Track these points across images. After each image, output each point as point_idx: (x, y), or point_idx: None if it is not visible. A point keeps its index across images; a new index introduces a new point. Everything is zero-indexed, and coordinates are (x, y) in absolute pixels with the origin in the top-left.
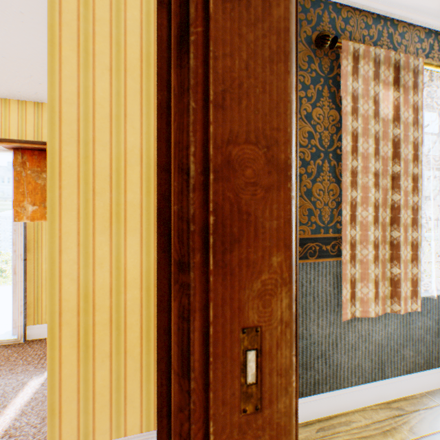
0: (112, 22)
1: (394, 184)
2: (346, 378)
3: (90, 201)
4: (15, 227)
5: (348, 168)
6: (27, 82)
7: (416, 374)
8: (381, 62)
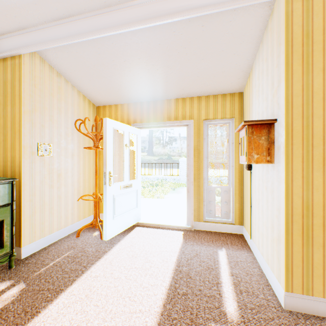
0: (323, 40)
1: None
2: None
3: (309, 151)
4: (188, 166)
5: None
6: (200, 86)
7: None
8: None
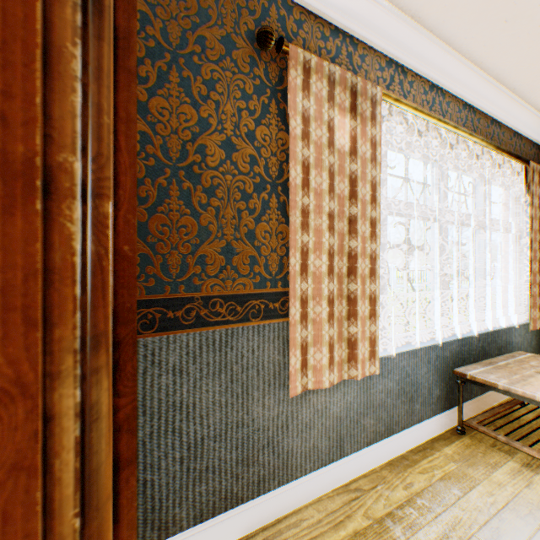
0: None
1: (351, 228)
2: (299, 466)
3: None
4: None
5: (299, 206)
6: None
7: (377, 444)
8: (336, 82)
